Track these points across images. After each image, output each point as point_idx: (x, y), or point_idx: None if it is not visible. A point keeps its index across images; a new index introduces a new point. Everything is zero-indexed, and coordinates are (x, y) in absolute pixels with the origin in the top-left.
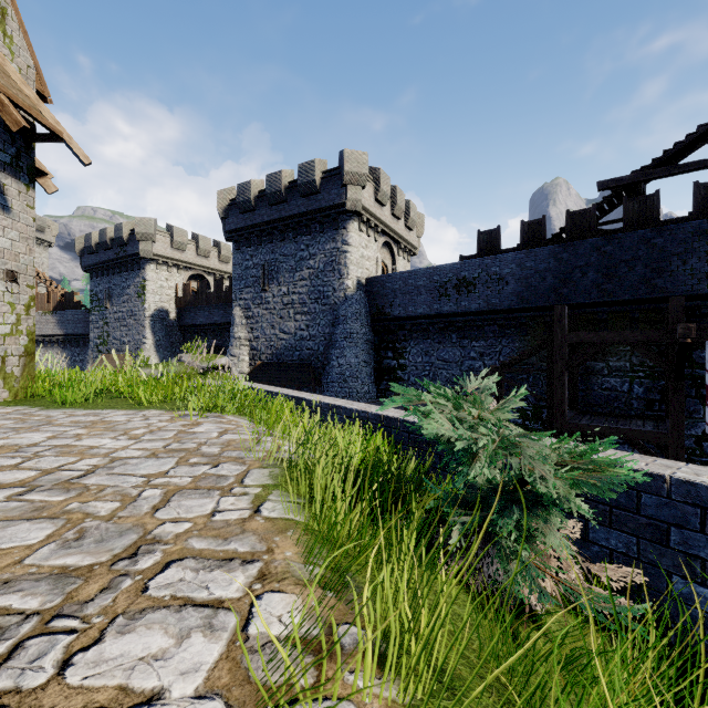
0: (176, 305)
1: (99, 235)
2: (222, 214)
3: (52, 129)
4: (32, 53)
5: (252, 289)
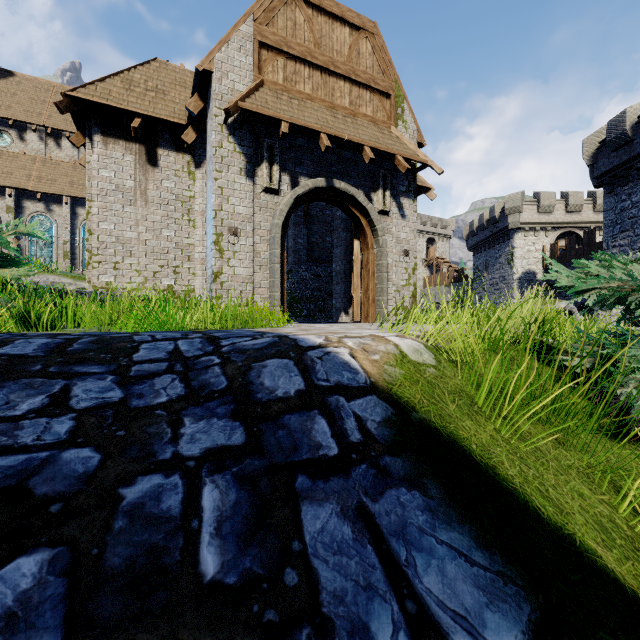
0: (542, 266)
1: (478, 220)
2: (589, 161)
3: (422, 162)
4: (415, 122)
5: (630, 232)
